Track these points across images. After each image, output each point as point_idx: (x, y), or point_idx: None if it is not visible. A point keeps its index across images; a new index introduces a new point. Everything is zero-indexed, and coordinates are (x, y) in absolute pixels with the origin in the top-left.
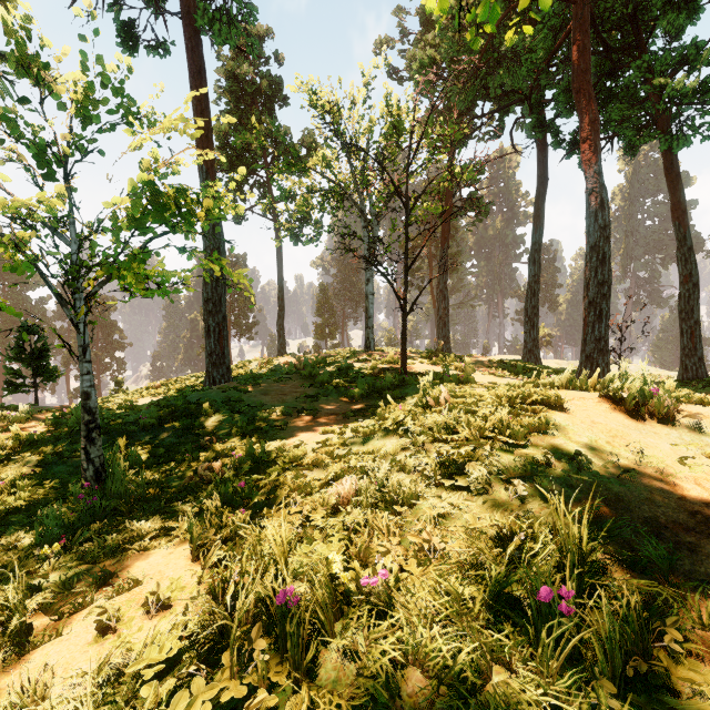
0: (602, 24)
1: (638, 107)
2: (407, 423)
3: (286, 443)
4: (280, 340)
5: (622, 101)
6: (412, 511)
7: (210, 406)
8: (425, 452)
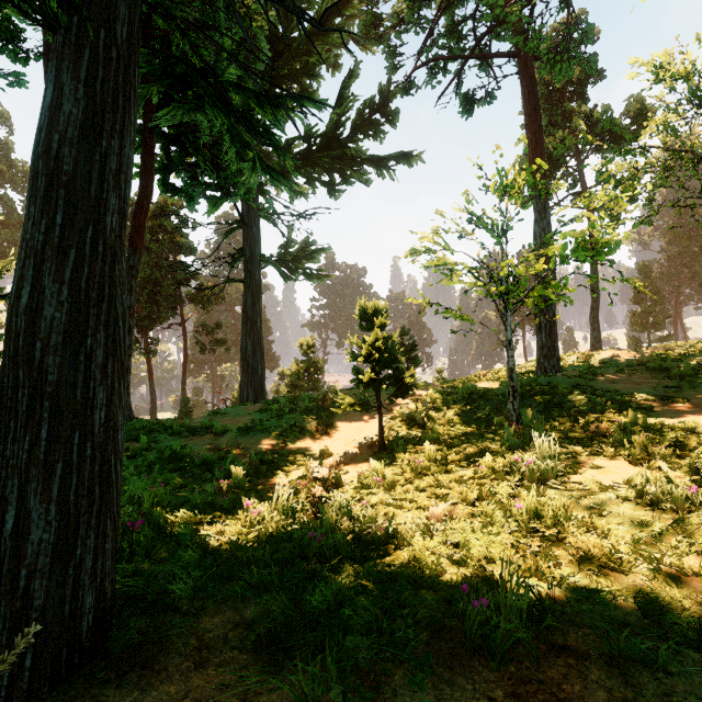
0: None
1: None
2: None
3: (664, 419)
4: (593, 333)
5: None
6: None
7: (563, 388)
8: None
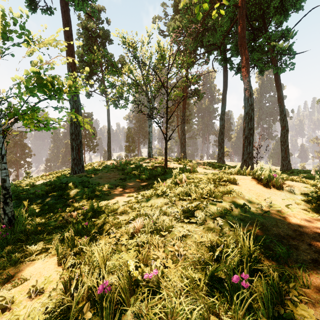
0: (250, 18)
1: (264, 54)
2: (167, 191)
3: (110, 202)
4: (108, 152)
5: (258, 51)
6: (169, 235)
7: (72, 184)
8: (175, 205)
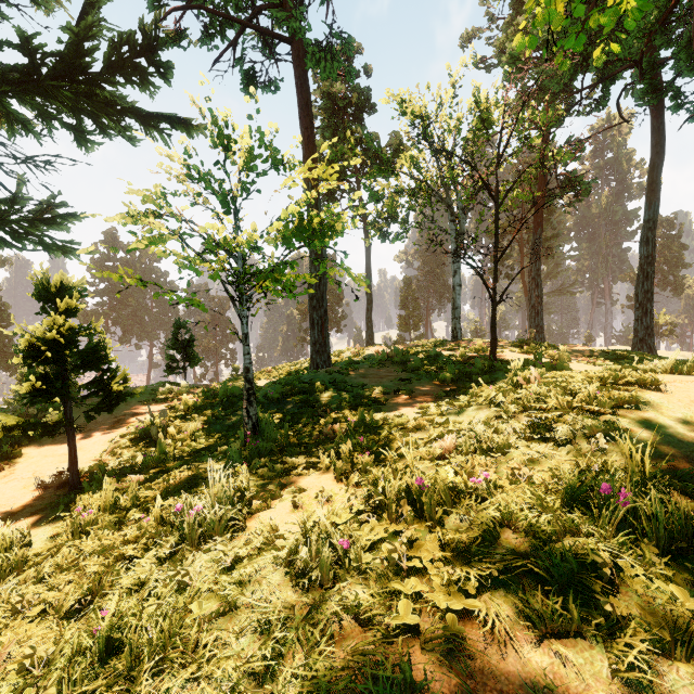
0: None
1: None
2: (499, 397)
3: (389, 414)
4: (368, 331)
5: None
6: (504, 457)
7: (320, 385)
8: (515, 420)
